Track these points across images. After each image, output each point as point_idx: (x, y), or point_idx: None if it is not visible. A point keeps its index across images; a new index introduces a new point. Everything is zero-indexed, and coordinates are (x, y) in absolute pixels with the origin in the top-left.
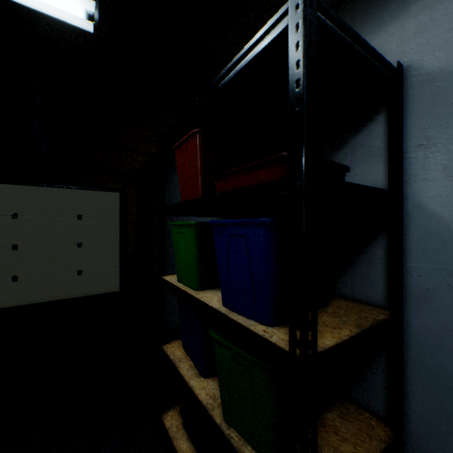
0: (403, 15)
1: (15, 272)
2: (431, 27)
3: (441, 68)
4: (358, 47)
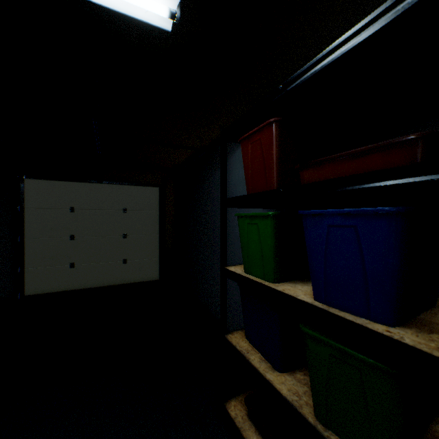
0: None
1: (72, 259)
2: None
3: None
4: None
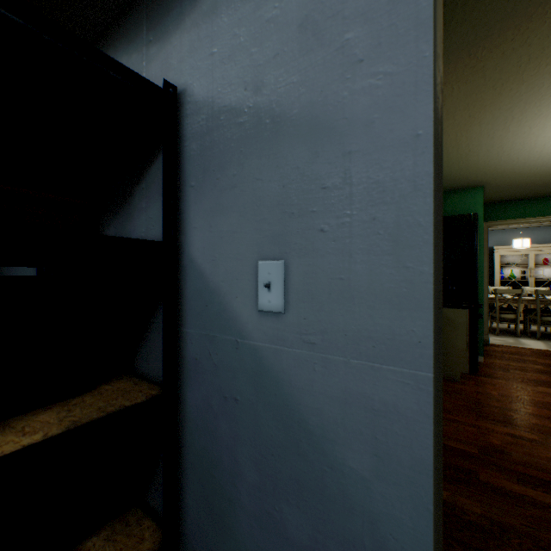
0: (182, 26)
1: None
2: (199, 48)
3: (205, 98)
4: (47, 37)
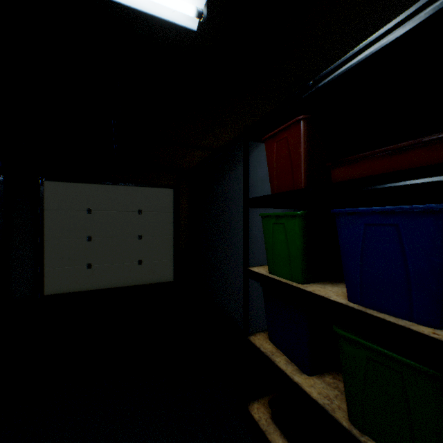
0: None
1: (89, 260)
2: None
3: None
4: None
